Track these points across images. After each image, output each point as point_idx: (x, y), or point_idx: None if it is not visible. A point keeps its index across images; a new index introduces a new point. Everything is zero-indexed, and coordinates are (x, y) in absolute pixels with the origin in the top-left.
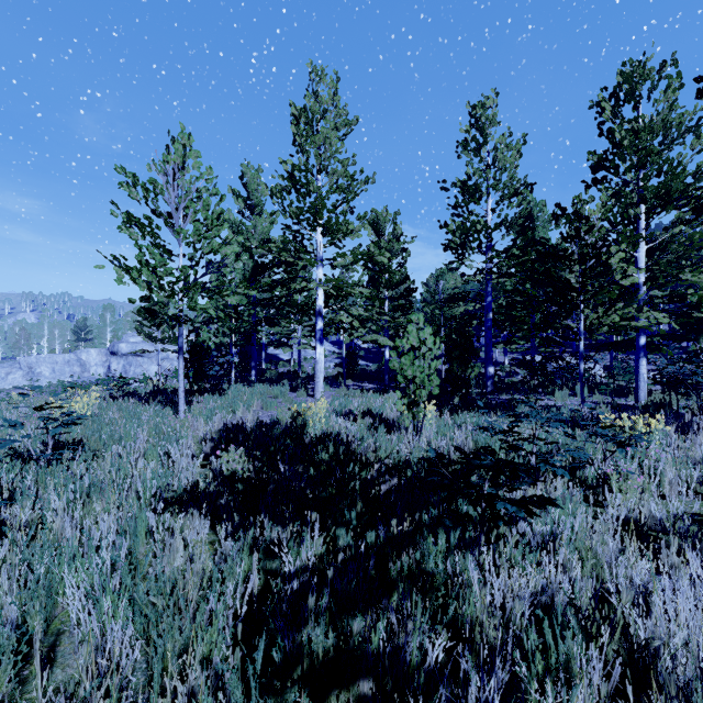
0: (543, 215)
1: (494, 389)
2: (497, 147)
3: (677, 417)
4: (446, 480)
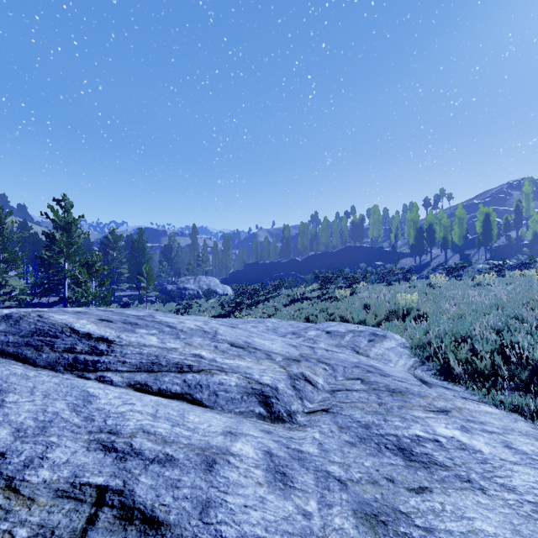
0: None
1: None
2: None
3: None
4: None
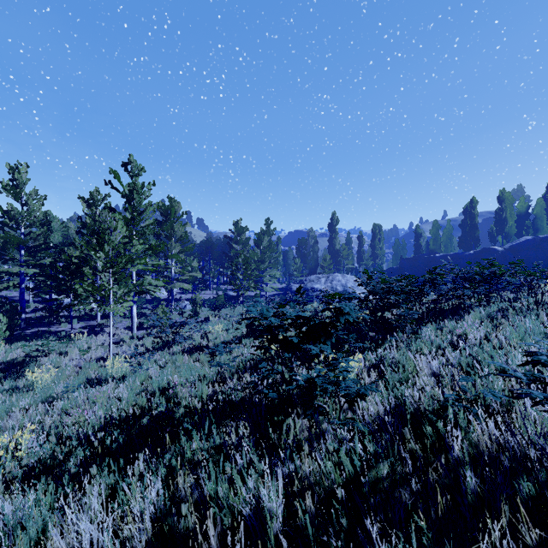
0: (57, 225)
1: (26, 325)
2: (28, 197)
3: (102, 328)
4: (29, 355)
